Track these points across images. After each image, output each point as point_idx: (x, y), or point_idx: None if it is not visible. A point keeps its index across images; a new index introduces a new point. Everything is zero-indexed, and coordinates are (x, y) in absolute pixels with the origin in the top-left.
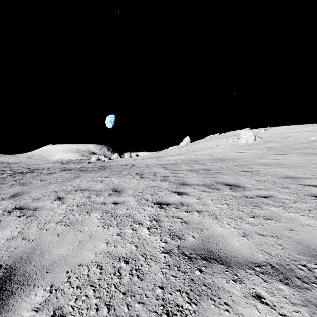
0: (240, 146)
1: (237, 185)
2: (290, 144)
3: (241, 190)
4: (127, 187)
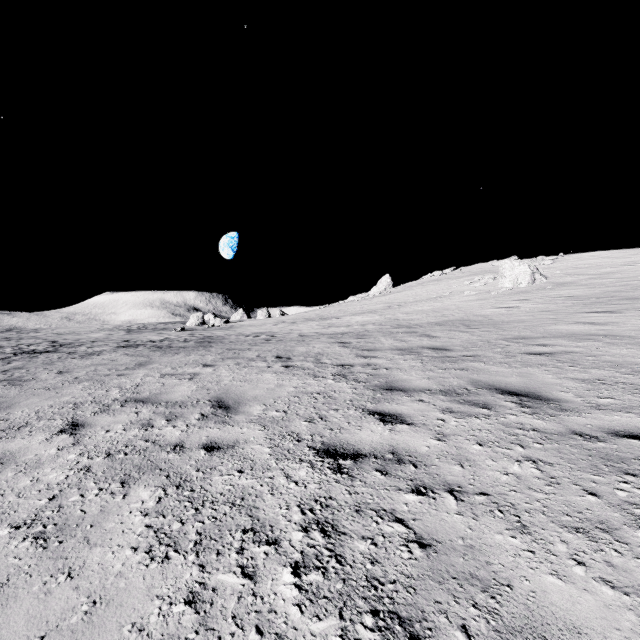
0: (503, 295)
1: (536, 394)
2: (617, 290)
3: (554, 412)
4: (250, 396)
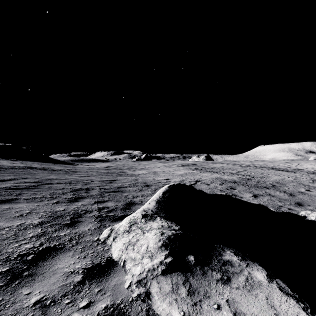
0: None
1: None
2: None
3: None
4: None
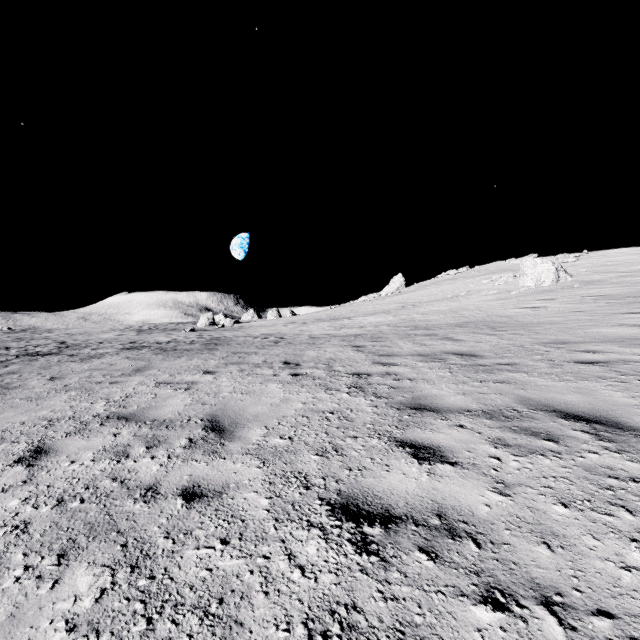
0: (525, 294)
1: (613, 420)
2: None
3: None
4: (250, 415)
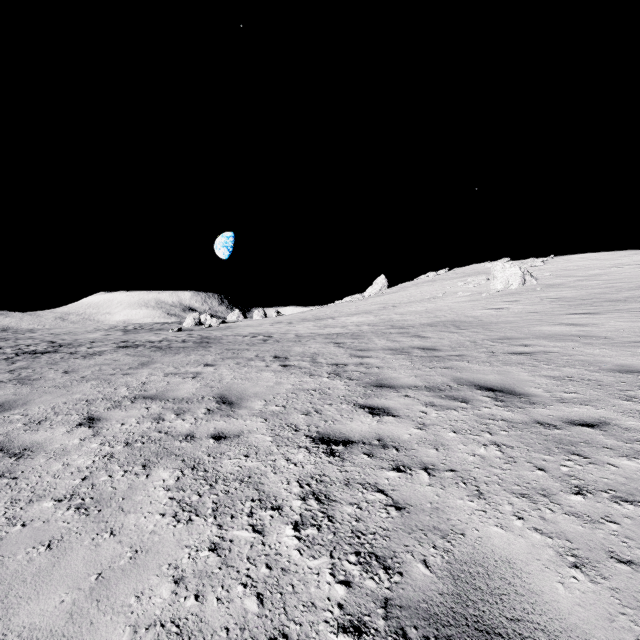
0: (494, 296)
1: (510, 390)
2: (603, 292)
3: (523, 405)
4: (251, 393)
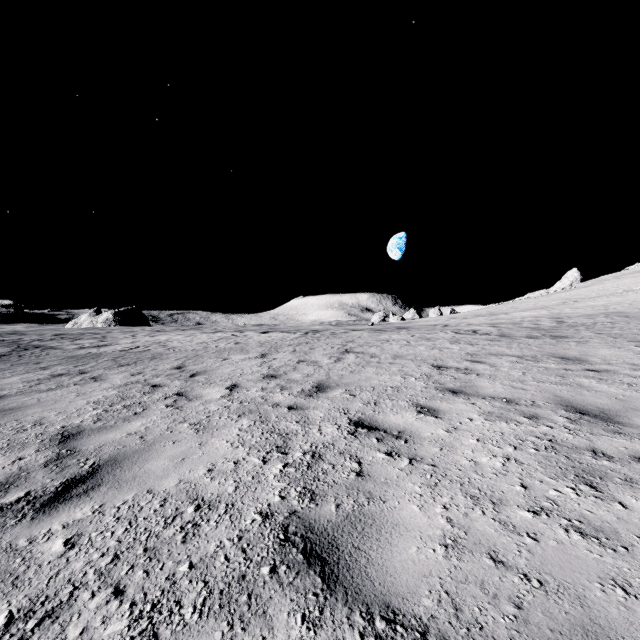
0: None
1: (564, 336)
2: None
3: (560, 339)
4: (441, 338)
